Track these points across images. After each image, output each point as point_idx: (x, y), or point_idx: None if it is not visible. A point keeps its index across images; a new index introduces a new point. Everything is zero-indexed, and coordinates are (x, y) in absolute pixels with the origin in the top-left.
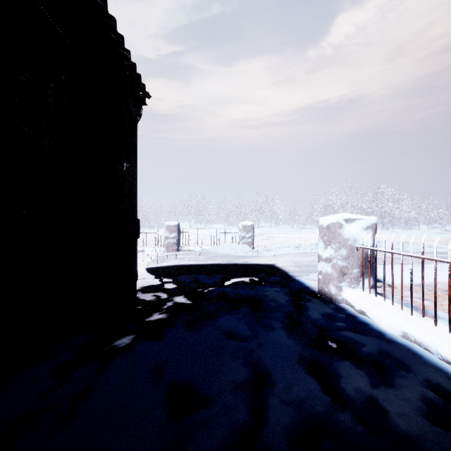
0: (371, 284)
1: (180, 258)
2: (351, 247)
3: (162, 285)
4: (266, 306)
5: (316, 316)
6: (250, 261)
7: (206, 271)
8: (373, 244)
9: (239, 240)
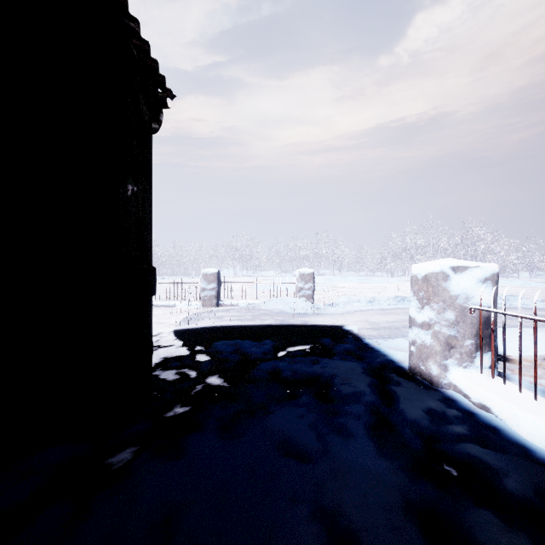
0: (490, 361)
1: (219, 316)
2: (463, 308)
3: (192, 356)
4: (337, 394)
5: (415, 414)
6: (311, 321)
7: (252, 336)
8: (494, 304)
9: (296, 292)
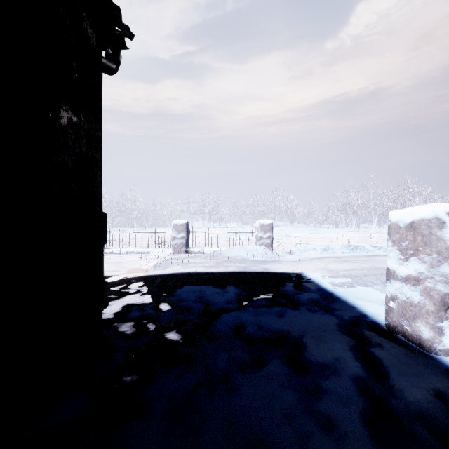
0: None
1: (186, 262)
2: None
3: (155, 305)
4: (312, 362)
5: (421, 400)
6: (271, 269)
7: (215, 283)
8: None
9: (256, 241)
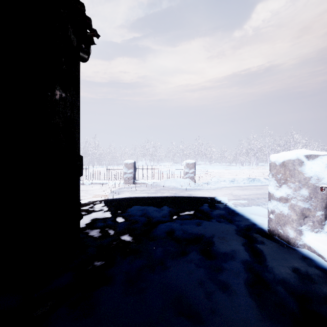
0: None
1: (134, 190)
2: (315, 187)
3: (113, 218)
4: (218, 252)
5: (283, 273)
6: (194, 194)
7: (155, 204)
8: None
9: (183, 175)
